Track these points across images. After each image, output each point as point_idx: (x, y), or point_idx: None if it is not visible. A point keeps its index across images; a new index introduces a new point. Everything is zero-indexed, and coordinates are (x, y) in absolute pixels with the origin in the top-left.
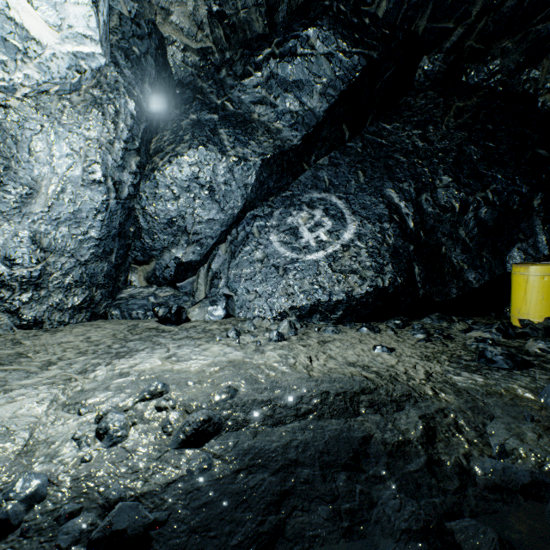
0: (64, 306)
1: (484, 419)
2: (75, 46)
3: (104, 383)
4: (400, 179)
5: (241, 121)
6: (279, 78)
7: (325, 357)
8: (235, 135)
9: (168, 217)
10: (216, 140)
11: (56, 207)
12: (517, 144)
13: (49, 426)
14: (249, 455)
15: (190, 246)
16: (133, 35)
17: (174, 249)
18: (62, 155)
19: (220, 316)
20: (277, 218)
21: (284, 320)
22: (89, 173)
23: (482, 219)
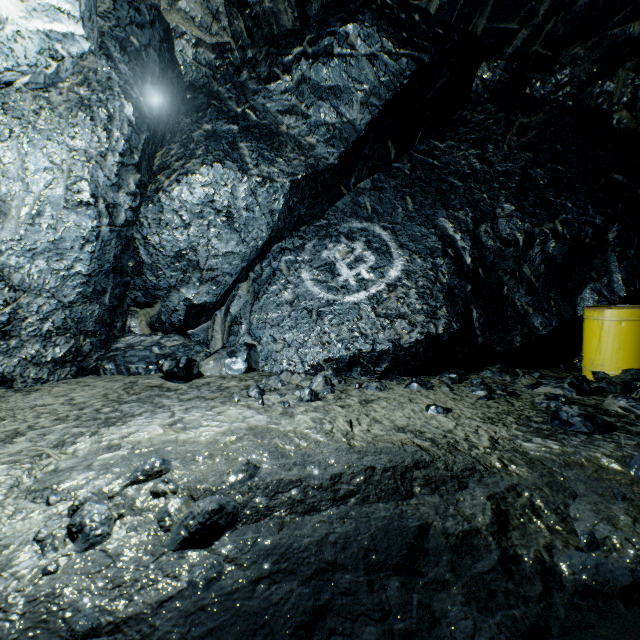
0: (42, 359)
1: (565, 498)
2: (47, 23)
3: (86, 460)
4: (456, 206)
5: (266, 134)
6: (312, 83)
7: (368, 420)
8: (259, 150)
9: (177, 249)
10: (236, 156)
11: (30, 234)
12: (590, 168)
13: (4, 522)
14: (273, 556)
15: (203, 284)
16: (131, 22)
17: (184, 289)
18: (38, 168)
19: (240, 370)
20: (309, 252)
21: (318, 375)
22: (74, 192)
23: (550, 255)
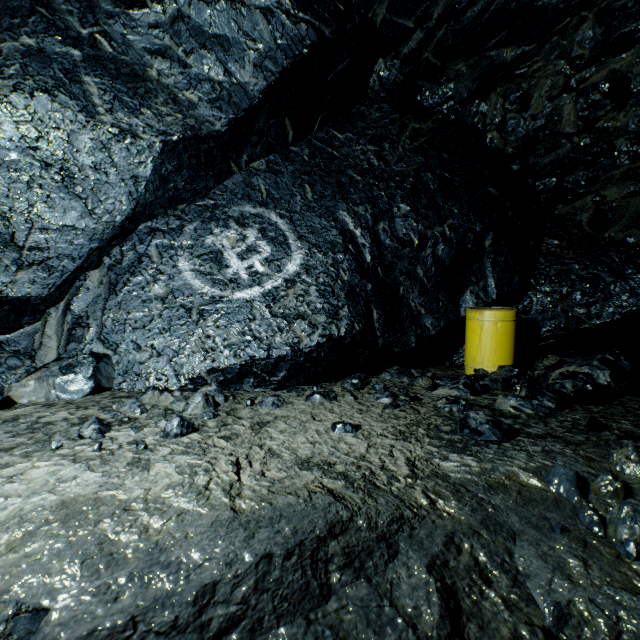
0: None
1: (506, 542)
2: None
3: None
4: (356, 201)
5: (126, 73)
6: (193, 24)
7: (262, 454)
8: (115, 92)
9: None
10: (77, 90)
11: None
12: (471, 179)
13: None
14: None
15: (25, 269)
16: None
17: None
18: None
19: (82, 392)
20: (190, 236)
21: (196, 394)
22: None
23: (440, 257)
